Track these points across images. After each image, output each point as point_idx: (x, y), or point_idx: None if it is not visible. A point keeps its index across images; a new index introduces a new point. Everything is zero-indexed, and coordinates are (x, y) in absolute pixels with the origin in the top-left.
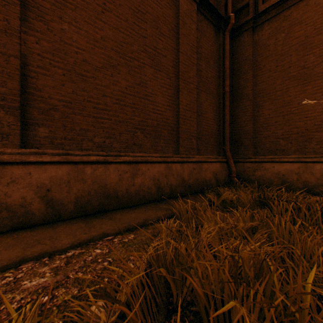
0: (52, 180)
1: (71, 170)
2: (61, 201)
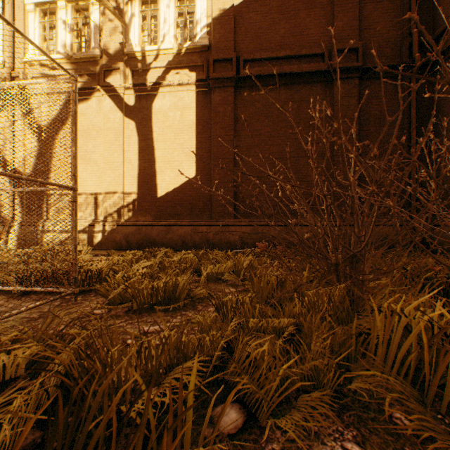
0: (244, 233)
1: (252, 229)
2: (247, 243)
